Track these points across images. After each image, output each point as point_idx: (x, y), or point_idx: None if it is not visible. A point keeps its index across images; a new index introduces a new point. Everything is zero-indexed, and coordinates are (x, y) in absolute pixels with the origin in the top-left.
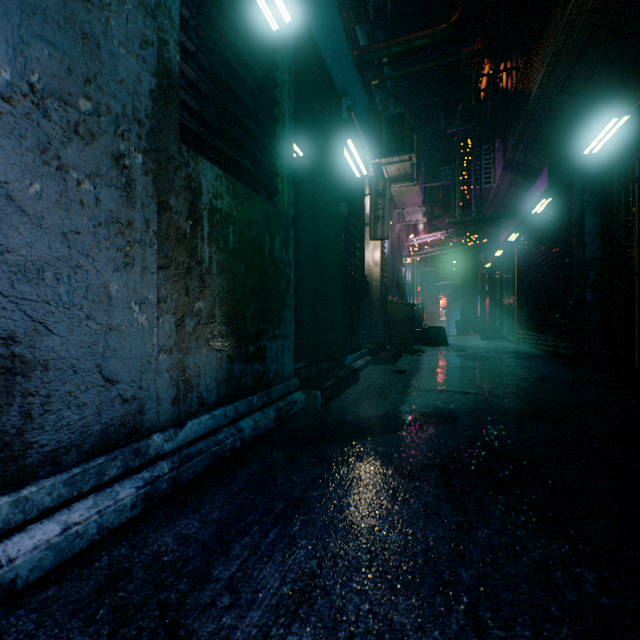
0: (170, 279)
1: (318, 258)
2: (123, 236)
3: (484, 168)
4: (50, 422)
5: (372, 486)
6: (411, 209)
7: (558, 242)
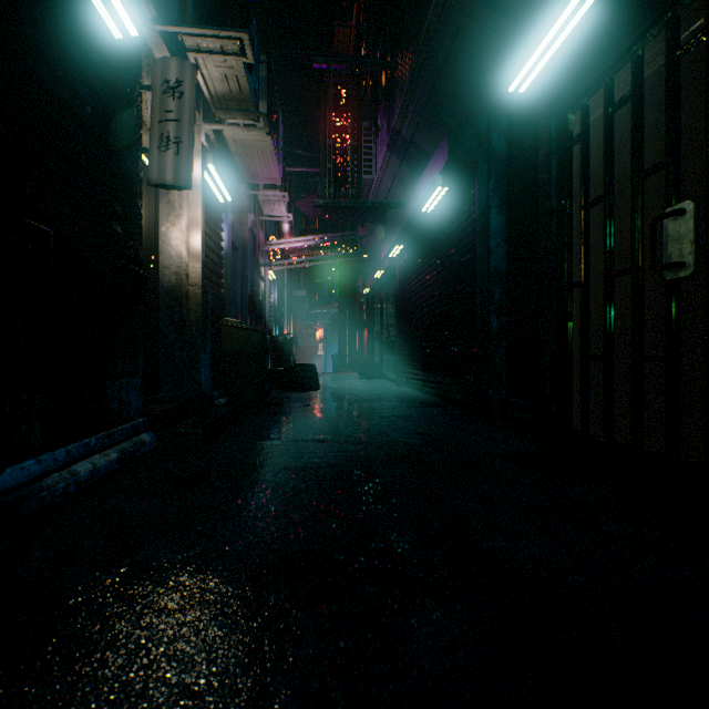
0: None
1: None
2: None
3: (364, 154)
4: None
5: None
6: (269, 192)
7: (454, 250)
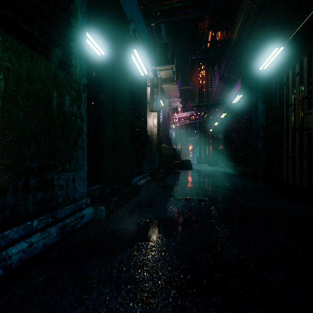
0: None
1: (116, 119)
2: None
3: (209, 80)
4: None
5: None
6: (174, 99)
7: (245, 117)
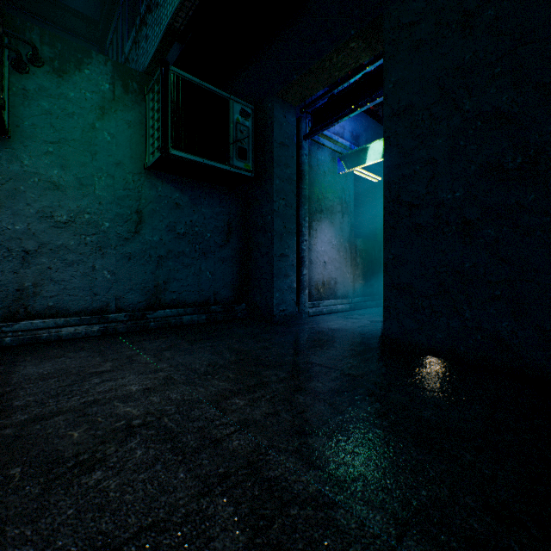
0: (352, 267)
1: None
2: (345, 261)
3: None
4: (338, 292)
5: None
6: None
7: None
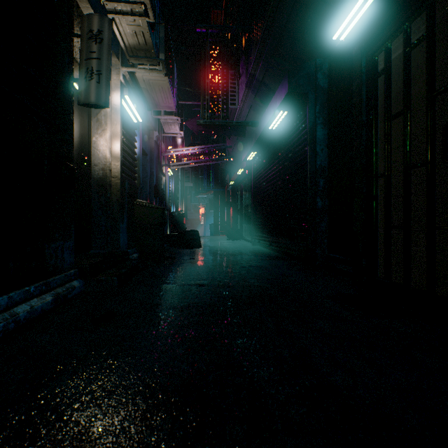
0: None
1: None
2: None
3: (230, 91)
4: None
5: None
6: (167, 117)
7: (291, 154)
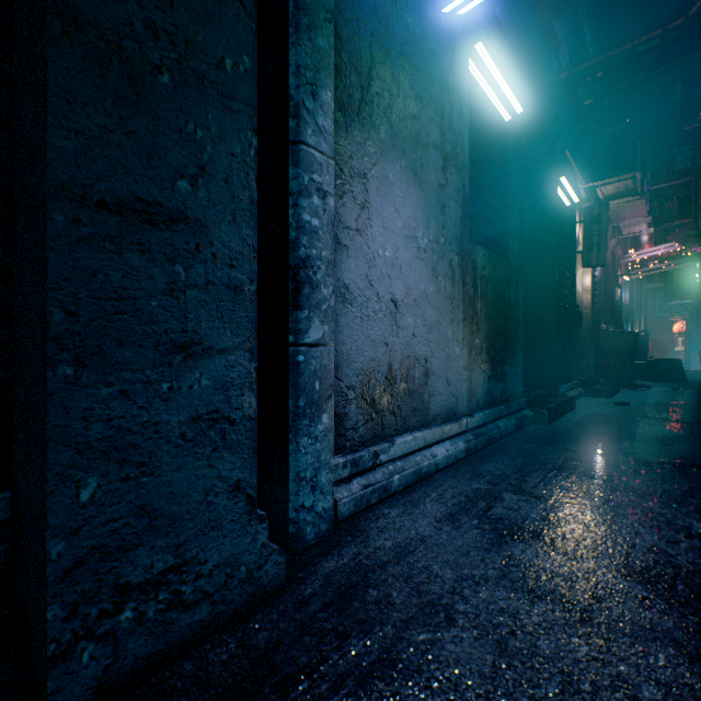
0: (466, 326)
1: (529, 293)
2: (451, 305)
3: None
4: (434, 400)
5: (614, 465)
6: (630, 221)
7: None
